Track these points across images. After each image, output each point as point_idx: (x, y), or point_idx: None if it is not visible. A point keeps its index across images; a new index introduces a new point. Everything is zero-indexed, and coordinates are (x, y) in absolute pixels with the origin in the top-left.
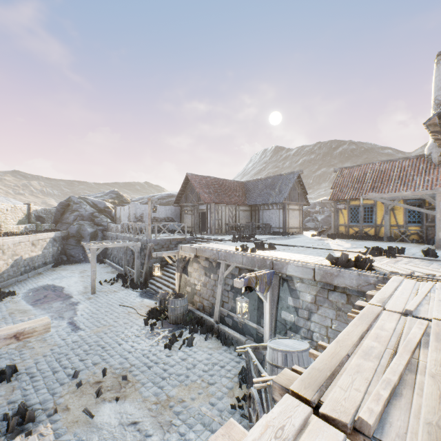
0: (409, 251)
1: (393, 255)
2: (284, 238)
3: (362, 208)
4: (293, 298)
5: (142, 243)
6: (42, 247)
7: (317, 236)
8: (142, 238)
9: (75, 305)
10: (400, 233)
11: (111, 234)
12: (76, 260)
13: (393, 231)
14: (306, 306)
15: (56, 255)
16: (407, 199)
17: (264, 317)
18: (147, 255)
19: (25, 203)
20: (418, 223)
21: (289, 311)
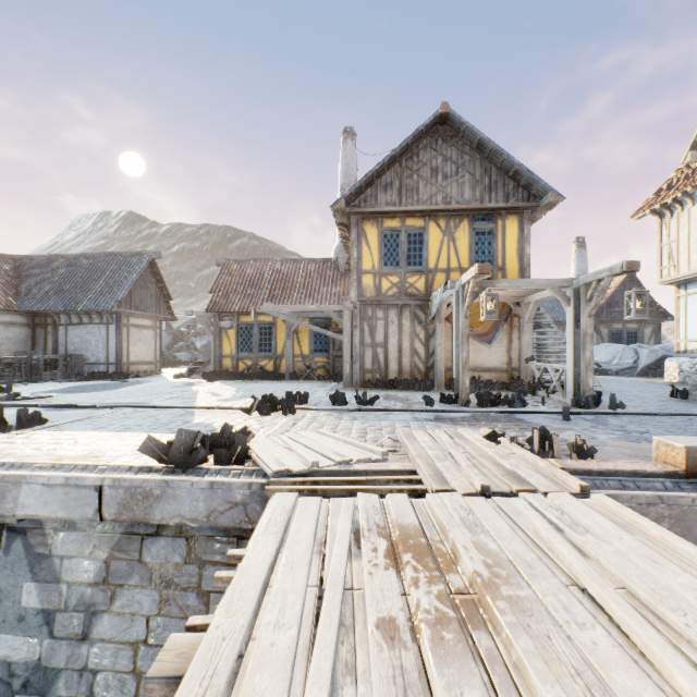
0: (315, 397)
1: (293, 409)
2: (111, 385)
3: (258, 328)
4: (43, 582)
5: None
6: None
7: (186, 377)
8: None
9: None
10: (306, 366)
11: None
12: None
13: (297, 365)
14: (79, 598)
15: None
16: (314, 317)
17: None
18: None
19: None
20: (326, 352)
21: (24, 629)
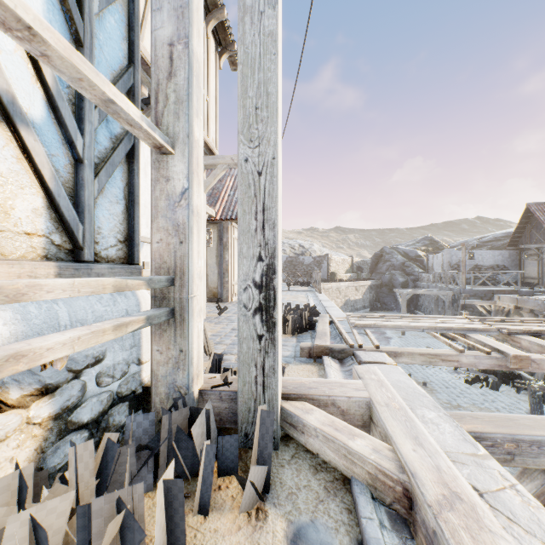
0: None
1: None
2: None
3: None
4: None
5: (455, 293)
6: (362, 292)
7: None
8: (455, 287)
9: (388, 339)
10: None
11: (421, 284)
12: (387, 308)
13: None
14: None
15: (372, 301)
16: None
17: None
18: (460, 307)
19: (349, 256)
20: None
21: None
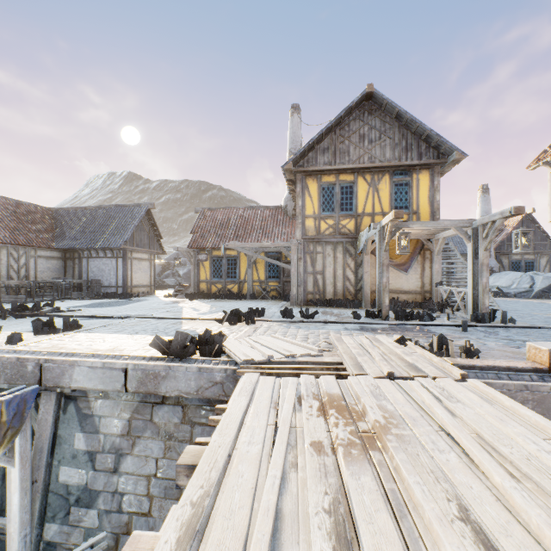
0: (269, 312)
1: (253, 320)
2: (120, 302)
3: (226, 260)
4: (88, 433)
5: None
6: None
7: (173, 297)
8: None
9: None
10: (262, 289)
11: None
12: None
13: (255, 288)
14: (112, 444)
15: None
16: (268, 252)
17: (7, 502)
18: None
19: None
20: (277, 278)
21: (76, 463)
